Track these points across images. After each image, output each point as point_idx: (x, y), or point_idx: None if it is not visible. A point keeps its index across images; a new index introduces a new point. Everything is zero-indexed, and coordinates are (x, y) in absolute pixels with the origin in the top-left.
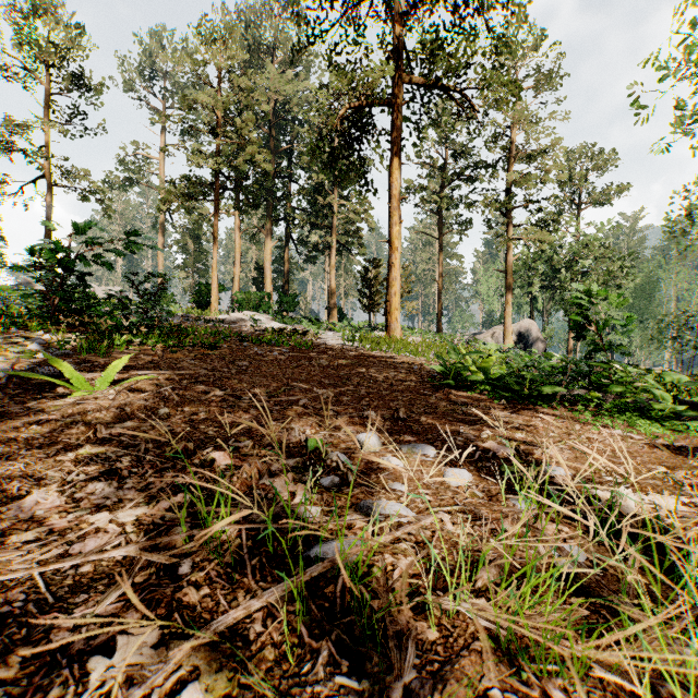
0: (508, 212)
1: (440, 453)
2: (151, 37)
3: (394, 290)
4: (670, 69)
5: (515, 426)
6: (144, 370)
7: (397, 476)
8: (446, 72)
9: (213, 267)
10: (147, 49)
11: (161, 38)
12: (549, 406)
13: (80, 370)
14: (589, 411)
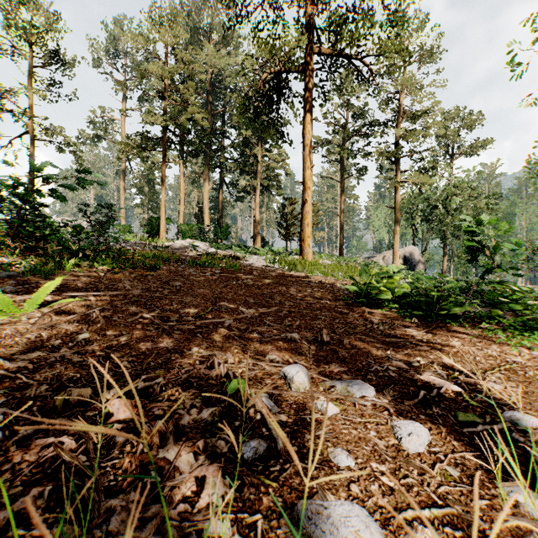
0: (397, 160)
1: (378, 391)
2: (114, 24)
3: (307, 222)
4: (536, 38)
5: (437, 349)
6: (81, 290)
7: (337, 434)
8: (350, 43)
9: (161, 204)
10: (111, 33)
11: (123, 25)
12: (457, 324)
13: (17, 291)
14: (499, 330)
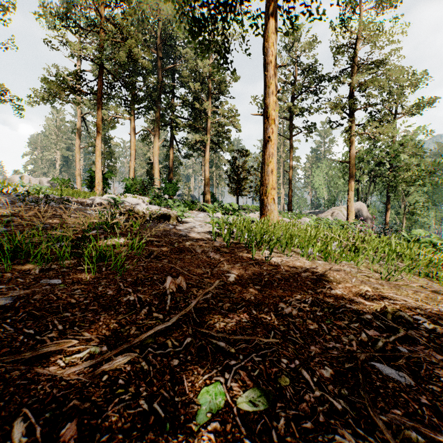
0: (351, 113)
1: None
2: None
3: (271, 167)
4: None
5: None
6: None
7: None
8: None
9: (96, 154)
10: None
11: None
12: None
13: None
14: None
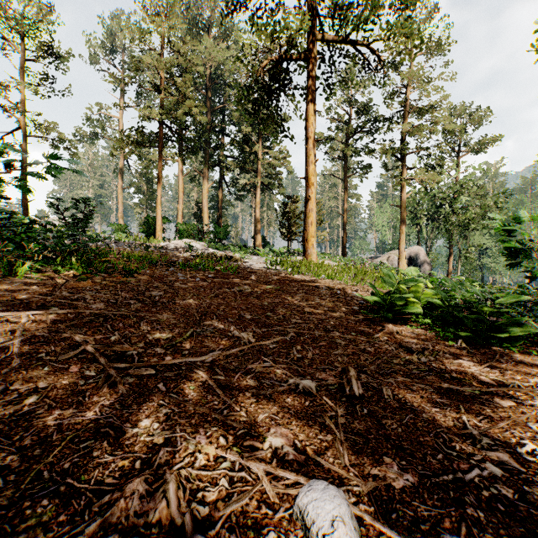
0: (402, 157)
1: None
2: (112, 19)
3: (310, 220)
4: None
5: (527, 404)
6: (21, 306)
7: None
8: (357, 27)
9: (157, 202)
10: (109, 29)
11: (120, 20)
12: (519, 349)
13: None
14: None
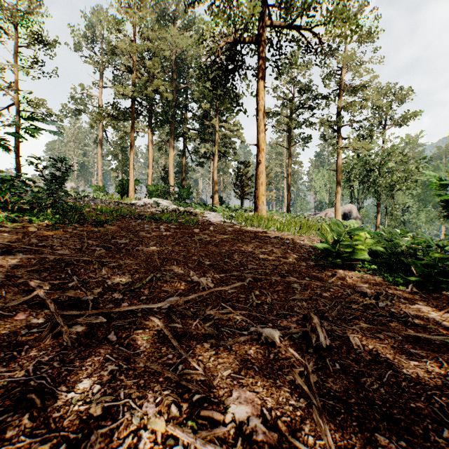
0: (338, 128)
1: None
2: (92, 14)
3: (261, 181)
4: None
5: None
6: None
7: None
8: (302, 13)
9: (130, 167)
10: (90, 21)
11: (99, 14)
12: None
13: None
14: None
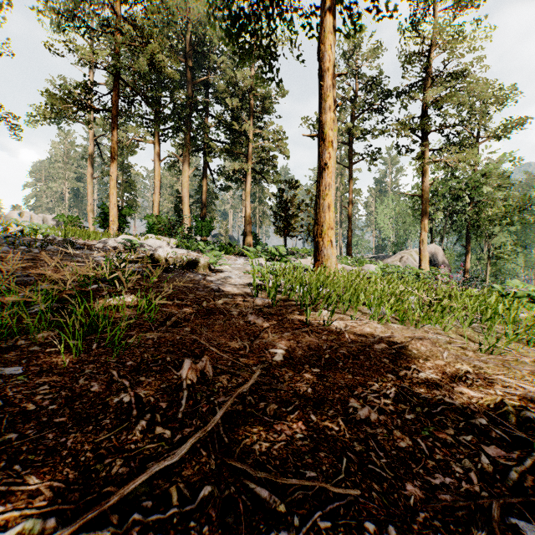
0: (424, 135)
1: None
2: None
3: (327, 202)
4: None
5: None
6: None
7: None
8: None
9: (110, 185)
10: None
11: None
12: None
13: None
14: None
